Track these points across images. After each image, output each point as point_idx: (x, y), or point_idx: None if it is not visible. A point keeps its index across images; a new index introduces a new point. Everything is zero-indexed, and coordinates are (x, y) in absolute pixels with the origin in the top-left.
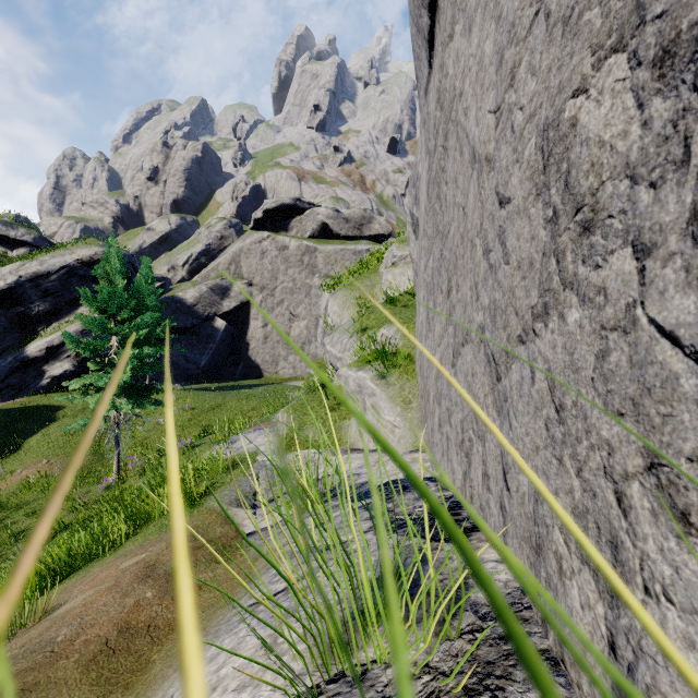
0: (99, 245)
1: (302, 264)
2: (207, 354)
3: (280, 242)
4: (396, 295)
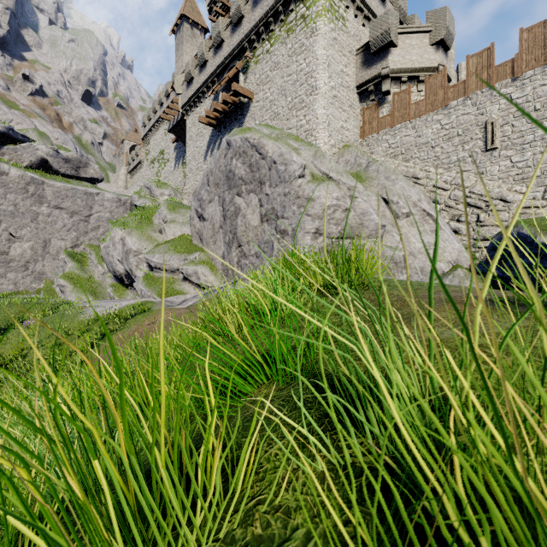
0: None
1: (27, 192)
2: None
3: None
4: (174, 237)
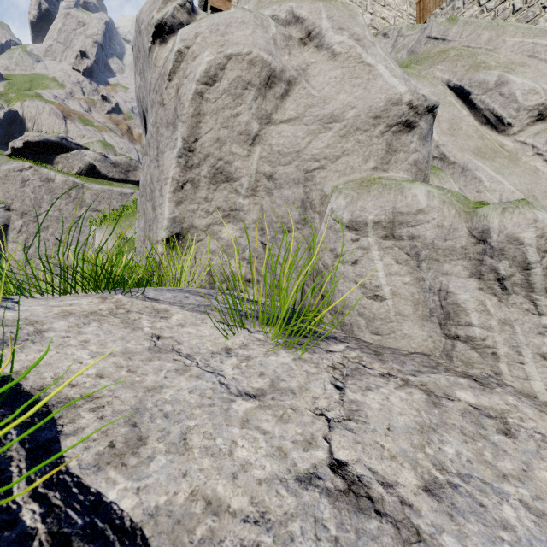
0: None
1: (69, 197)
2: None
3: (45, 174)
4: None
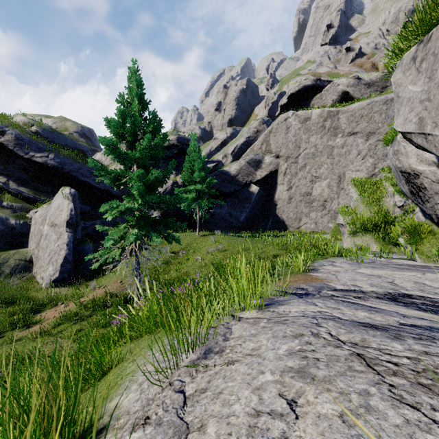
0: (174, 135)
1: (324, 129)
2: (245, 212)
3: (303, 116)
4: None
